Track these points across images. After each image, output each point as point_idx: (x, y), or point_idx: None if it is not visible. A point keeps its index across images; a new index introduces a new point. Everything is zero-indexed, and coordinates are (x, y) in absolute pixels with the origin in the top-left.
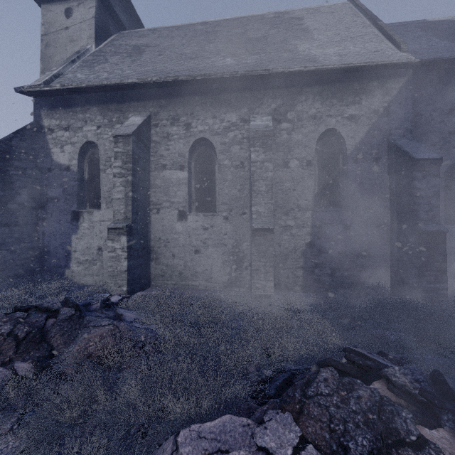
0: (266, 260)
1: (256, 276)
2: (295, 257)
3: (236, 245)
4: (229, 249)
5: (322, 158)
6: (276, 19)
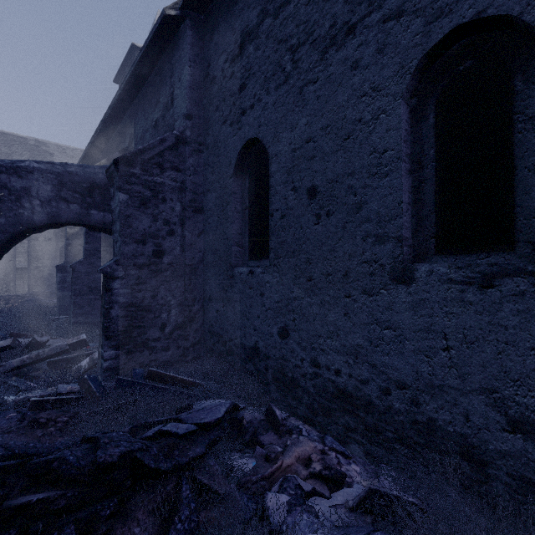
0: (24, 280)
1: (19, 287)
2: (42, 280)
3: (6, 276)
4: (1, 277)
5: (58, 237)
6: (36, 148)
